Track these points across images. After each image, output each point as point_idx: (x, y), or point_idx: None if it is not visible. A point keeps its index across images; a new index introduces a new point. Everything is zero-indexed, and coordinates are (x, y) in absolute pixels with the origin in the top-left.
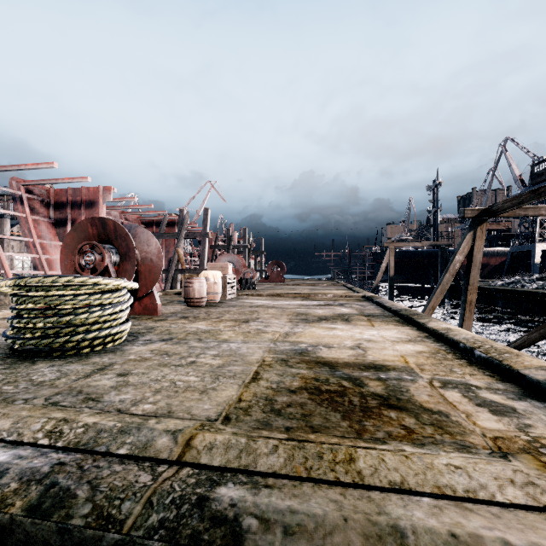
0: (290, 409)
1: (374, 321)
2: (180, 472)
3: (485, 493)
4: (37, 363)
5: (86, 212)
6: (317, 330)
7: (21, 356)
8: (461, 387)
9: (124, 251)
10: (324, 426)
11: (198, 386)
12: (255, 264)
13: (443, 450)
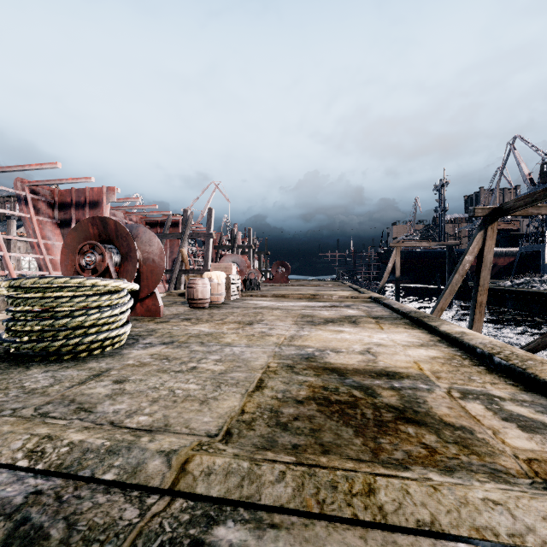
0: (297, 422)
1: (383, 323)
2: (172, 504)
3: (533, 538)
4: (32, 368)
5: (90, 212)
6: (324, 333)
7: (16, 360)
8: (482, 398)
9: (126, 251)
10: (335, 444)
11: (198, 394)
12: (259, 264)
13: (476, 480)
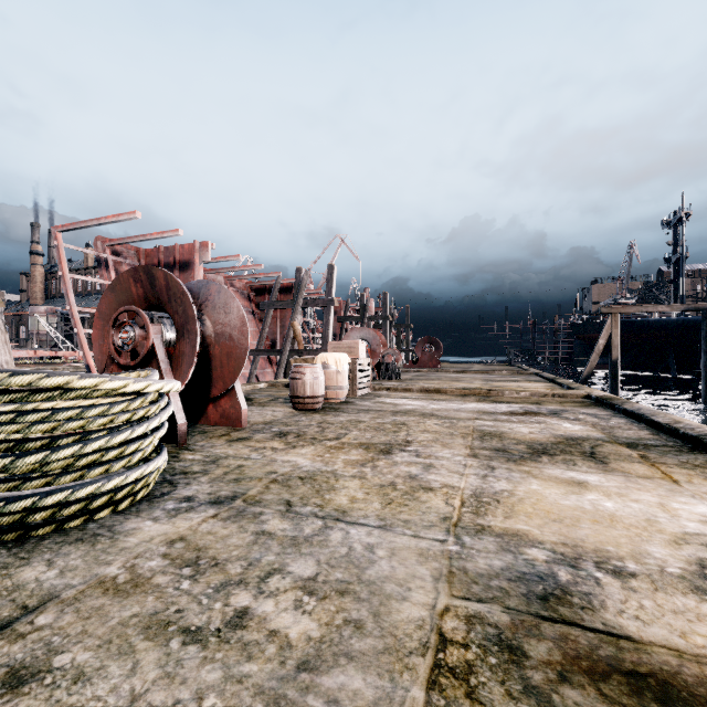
0: None
1: (663, 463)
2: None
3: None
4: None
5: (180, 276)
6: (546, 489)
7: None
8: None
9: (181, 321)
10: None
11: None
12: (398, 341)
13: None
